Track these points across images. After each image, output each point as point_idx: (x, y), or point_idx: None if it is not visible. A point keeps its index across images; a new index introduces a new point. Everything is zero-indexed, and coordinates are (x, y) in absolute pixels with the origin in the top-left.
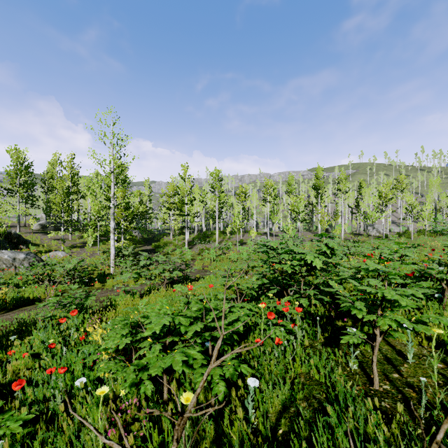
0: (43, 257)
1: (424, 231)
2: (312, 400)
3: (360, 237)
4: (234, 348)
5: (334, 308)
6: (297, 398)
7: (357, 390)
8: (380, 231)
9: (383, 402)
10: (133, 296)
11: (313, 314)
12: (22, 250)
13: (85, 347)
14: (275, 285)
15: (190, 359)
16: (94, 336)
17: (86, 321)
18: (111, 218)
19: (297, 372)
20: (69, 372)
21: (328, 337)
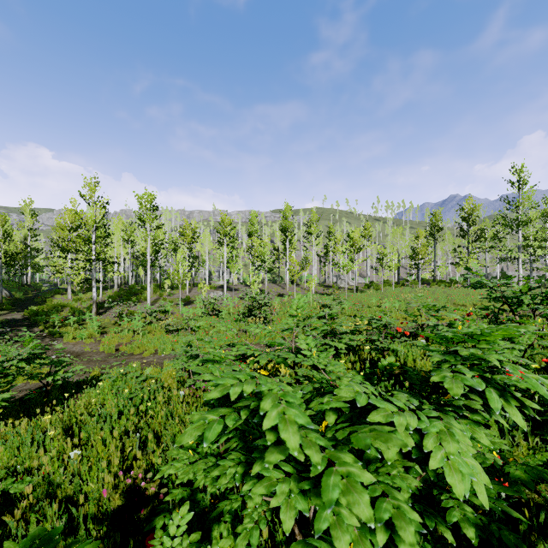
0: None
1: (388, 282)
2: None
3: (332, 290)
4: None
5: None
6: None
7: None
8: (349, 282)
9: None
10: None
11: None
12: None
13: None
14: None
15: None
16: None
17: None
18: None
19: None
20: None
21: None
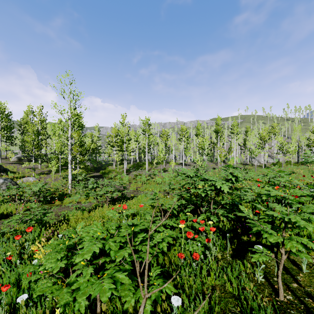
0: (18, 181)
1: (290, 162)
2: (228, 313)
3: (247, 166)
4: (159, 258)
5: (240, 226)
6: (215, 311)
7: (265, 301)
8: (260, 162)
9: (289, 313)
10: (82, 212)
11: (221, 228)
12: (2, 177)
13: (25, 268)
14: (191, 205)
15: (118, 284)
16: (37, 255)
17: (42, 234)
18: (69, 153)
19: (213, 284)
20: (15, 287)
21: (235, 248)
